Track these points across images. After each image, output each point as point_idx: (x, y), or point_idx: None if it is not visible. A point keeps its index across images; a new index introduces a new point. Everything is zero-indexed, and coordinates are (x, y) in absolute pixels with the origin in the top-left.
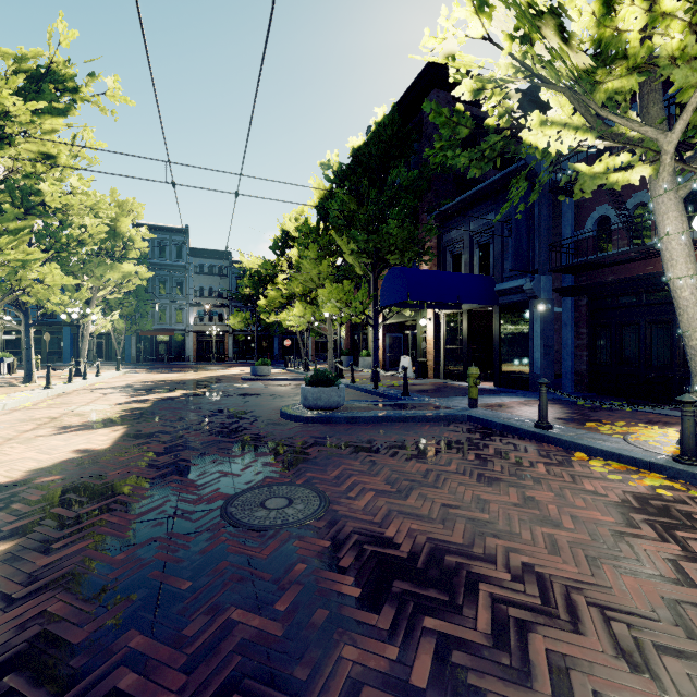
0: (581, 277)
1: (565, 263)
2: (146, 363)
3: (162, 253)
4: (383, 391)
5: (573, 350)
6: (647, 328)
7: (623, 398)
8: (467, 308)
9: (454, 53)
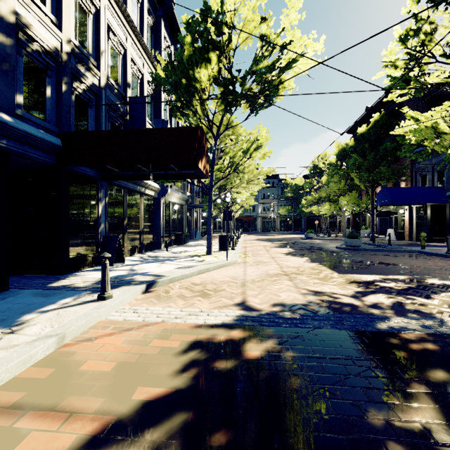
0: None
1: None
2: None
3: None
4: (378, 244)
5: None
6: None
7: None
8: (430, 204)
9: (407, 131)
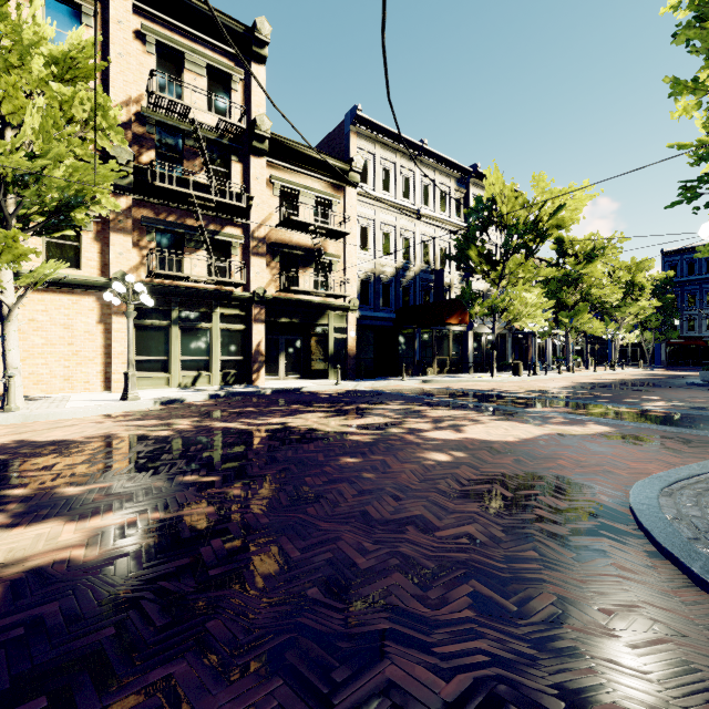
0: None
1: None
2: (672, 366)
3: (690, 270)
4: None
5: None
6: None
7: None
8: None
9: None
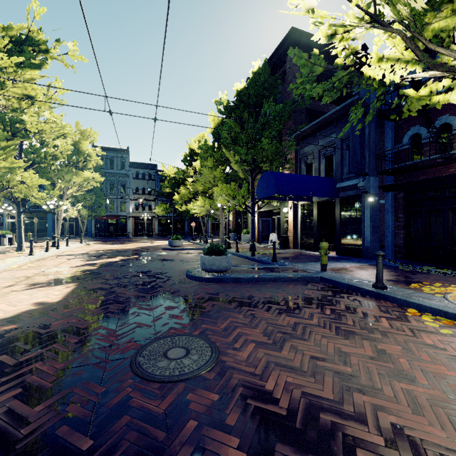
0: (399, 177)
1: (387, 167)
2: (101, 237)
3: (112, 165)
4: (258, 258)
5: (393, 229)
6: (449, 213)
7: (431, 263)
8: (316, 200)
9: (313, 7)
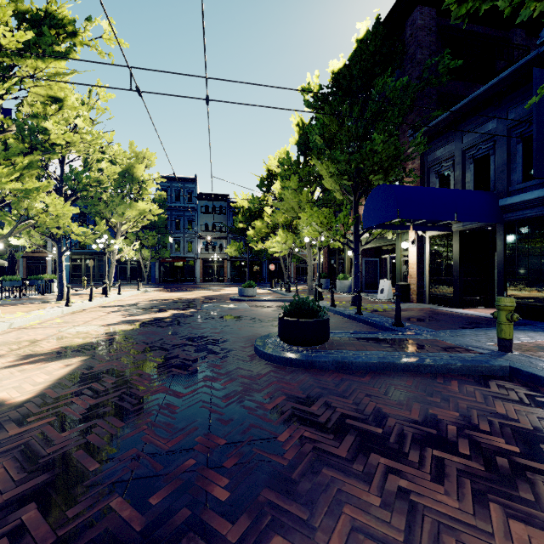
0: None
1: None
2: (165, 283)
3: (178, 198)
4: (369, 318)
5: None
6: None
7: None
8: (459, 229)
9: None
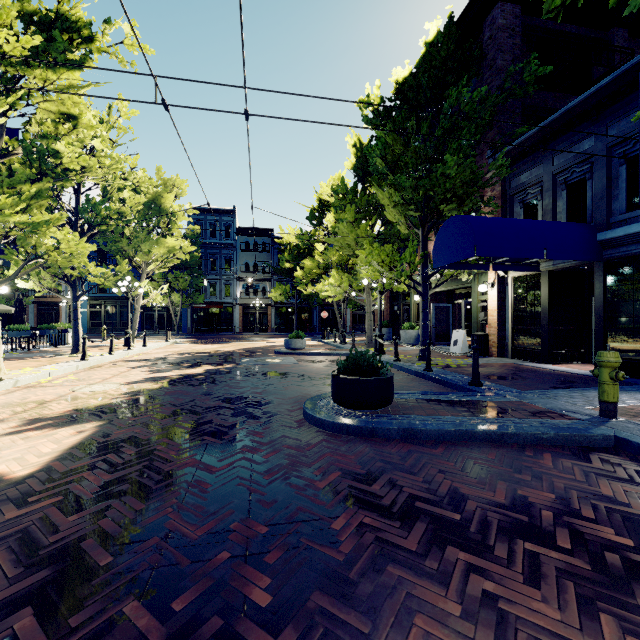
0: None
1: None
2: (199, 333)
3: (213, 233)
4: (440, 375)
5: None
6: None
7: None
8: (548, 268)
9: None
